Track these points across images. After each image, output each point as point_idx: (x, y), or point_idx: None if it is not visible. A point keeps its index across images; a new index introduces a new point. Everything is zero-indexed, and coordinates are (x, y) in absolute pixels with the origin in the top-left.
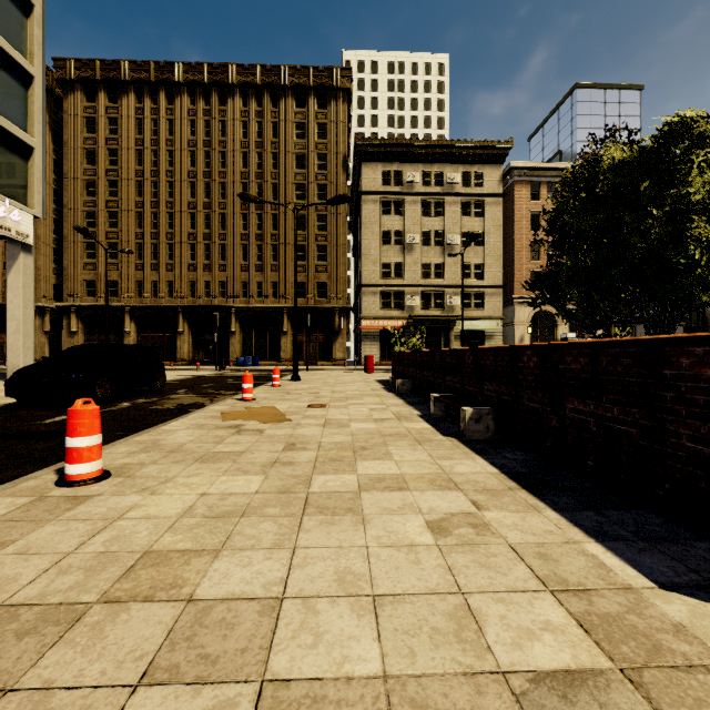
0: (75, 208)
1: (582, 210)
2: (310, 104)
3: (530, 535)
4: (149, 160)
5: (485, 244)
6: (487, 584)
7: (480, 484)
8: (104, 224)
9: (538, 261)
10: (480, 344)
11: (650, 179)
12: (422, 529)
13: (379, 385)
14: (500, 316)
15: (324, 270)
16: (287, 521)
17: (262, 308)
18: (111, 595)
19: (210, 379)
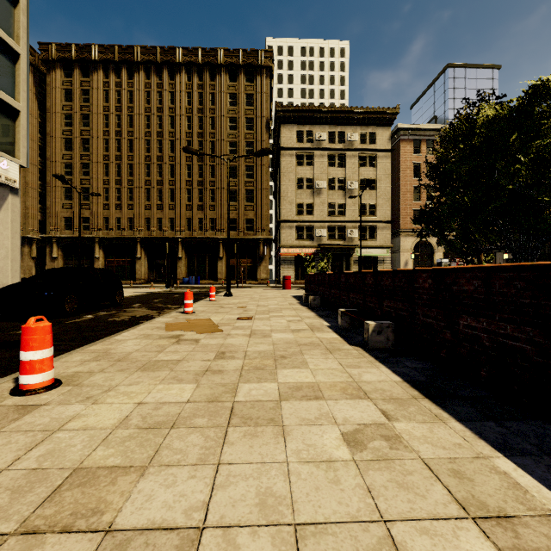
0: (56, 160)
1: (461, 158)
2: (240, 79)
3: (441, 449)
4: (114, 122)
5: (377, 189)
6: (408, 509)
7: (387, 392)
8: (79, 173)
9: (419, 202)
10: (374, 267)
11: (517, 132)
12: (338, 442)
13: (295, 300)
14: (390, 245)
15: (251, 209)
16: (213, 433)
17: (202, 239)
18: (30, 523)
19: (160, 295)
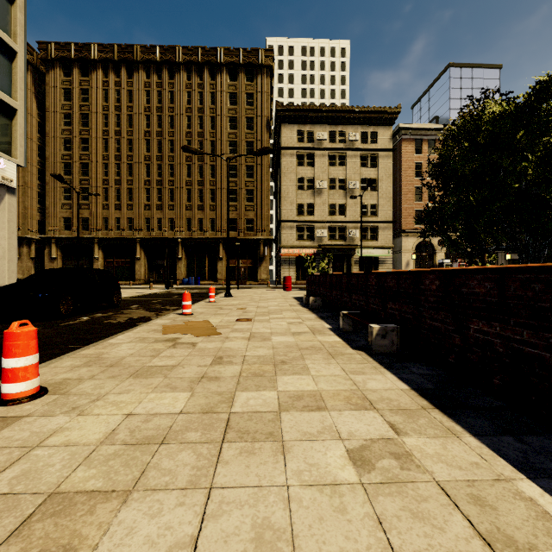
0: (55, 160)
1: (465, 156)
2: (240, 78)
3: (457, 469)
4: (113, 122)
5: (379, 189)
6: (425, 546)
7: (394, 402)
8: (78, 173)
9: (421, 202)
10: (375, 267)
11: (524, 129)
12: (343, 461)
13: (296, 301)
14: (391, 246)
15: (251, 209)
16: (207, 450)
17: (202, 239)
18: None
19: (159, 296)
